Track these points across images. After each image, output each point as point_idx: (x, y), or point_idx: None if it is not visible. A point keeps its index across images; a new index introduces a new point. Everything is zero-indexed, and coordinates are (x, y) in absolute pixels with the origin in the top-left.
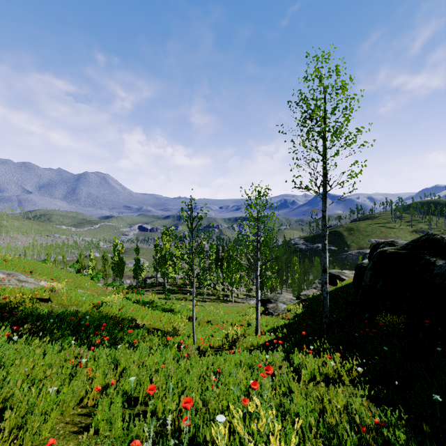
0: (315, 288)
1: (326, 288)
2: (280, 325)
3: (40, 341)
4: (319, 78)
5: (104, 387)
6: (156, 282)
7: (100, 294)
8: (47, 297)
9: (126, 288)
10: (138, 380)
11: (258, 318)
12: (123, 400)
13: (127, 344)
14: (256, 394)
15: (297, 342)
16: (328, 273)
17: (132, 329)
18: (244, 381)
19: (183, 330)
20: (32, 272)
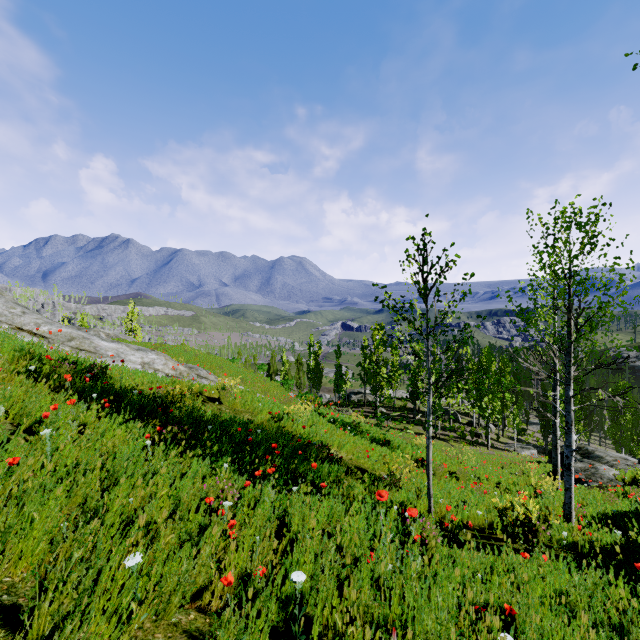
0: None
1: None
2: (620, 511)
3: (188, 455)
4: None
5: (243, 577)
6: (364, 400)
7: (283, 402)
8: (216, 396)
9: (324, 404)
10: (314, 579)
11: (570, 488)
12: (279, 620)
13: (309, 487)
14: None
15: None
16: None
17: (323, 461)
18: None
19: (407, 481)
20: (218, 371)
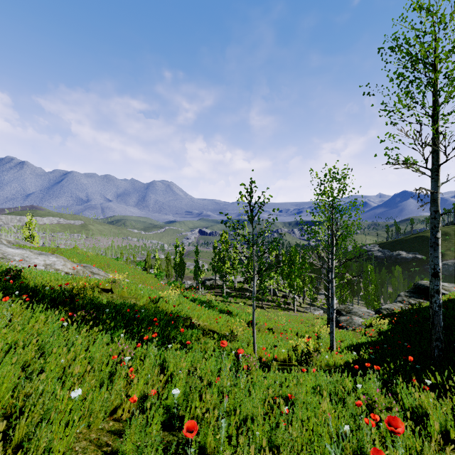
0: (401, 302)
1: (438, 299)
2: (360, 342)
3: (93, 331)
4: (426, 9)
5: (142, 398)
6: (215, 284)
7: (158, 289)
8: (109, 287)
9: (187, 288)
10: (184, 394)
11: (333, 331)
12: (165, 418)
13: (179, 344)
14: (356, 449)
15: (395, 369)
16: (418, 285)
17: (187, 328)
18: (332, 422)
19: (242, 336)
20: (106, 268)
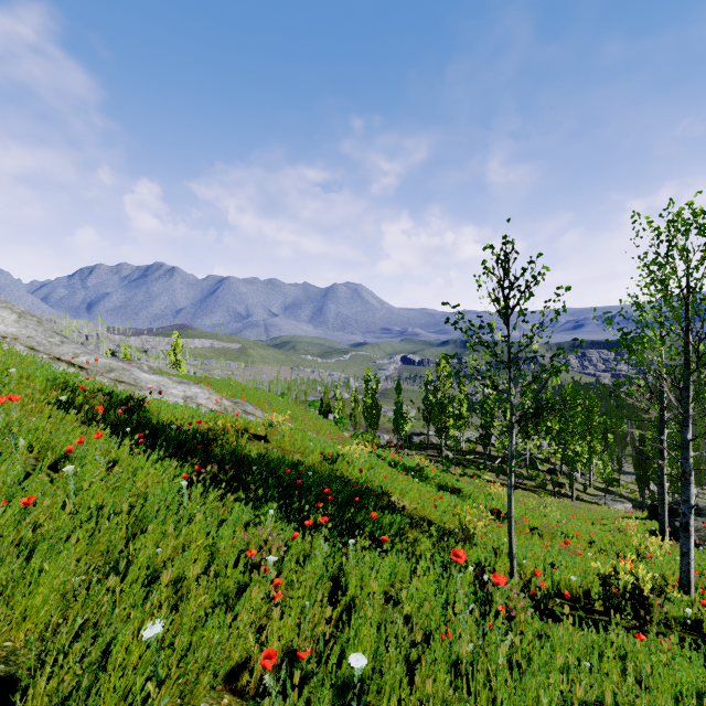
0: None
1: None
2: None
3: (229, 499)
4: None
5: (289, 654)
6: (427, 442)
7: (337, 442)
8: (263, 433)
9: (382, 445)
10: (376, 660)
11: (688, 553)
12: None
13: (368, 541)
14: None
15: None
16: None
17: (383, 511)
18: None
19: (482, 536)
20: (267, 407)
